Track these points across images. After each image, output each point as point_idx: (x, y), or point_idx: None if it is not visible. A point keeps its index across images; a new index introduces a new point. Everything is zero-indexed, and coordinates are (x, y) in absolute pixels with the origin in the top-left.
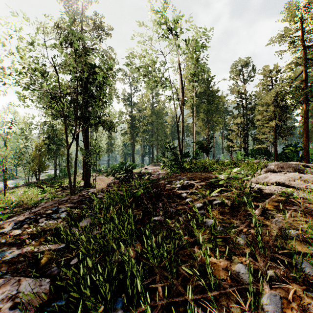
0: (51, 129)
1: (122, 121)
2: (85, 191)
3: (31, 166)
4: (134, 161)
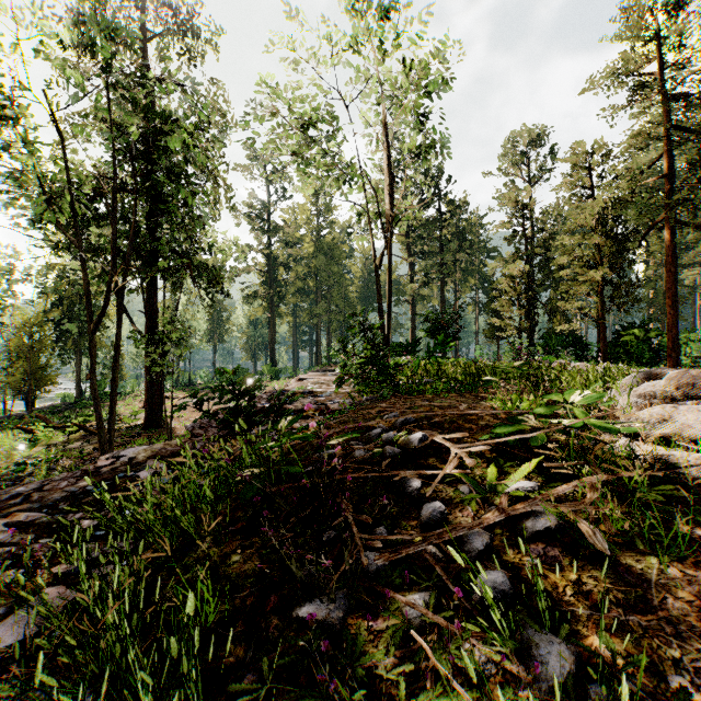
0: (66, 285)
1: (247, 268)
2: (110, 457)
3: (10, 374)
4: (275, 362)
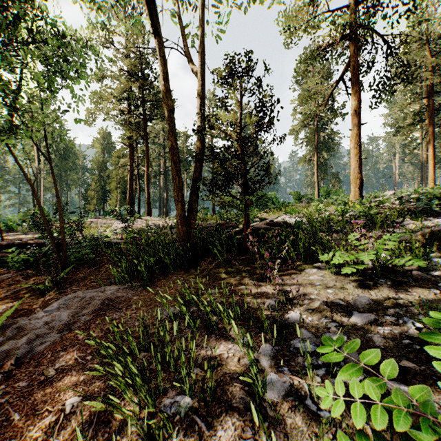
0: None
1: None
2: None
3: None
4: None
